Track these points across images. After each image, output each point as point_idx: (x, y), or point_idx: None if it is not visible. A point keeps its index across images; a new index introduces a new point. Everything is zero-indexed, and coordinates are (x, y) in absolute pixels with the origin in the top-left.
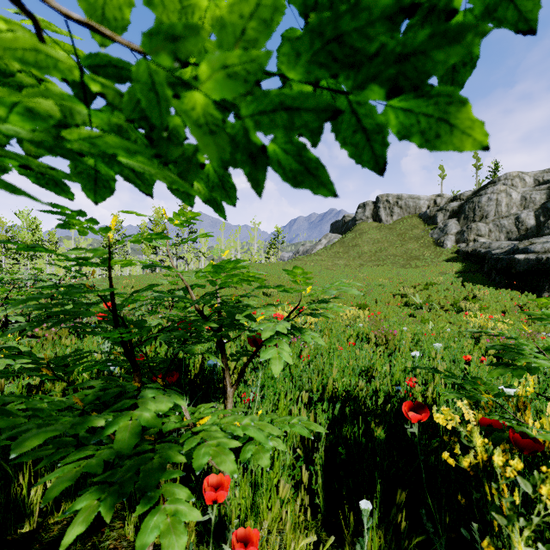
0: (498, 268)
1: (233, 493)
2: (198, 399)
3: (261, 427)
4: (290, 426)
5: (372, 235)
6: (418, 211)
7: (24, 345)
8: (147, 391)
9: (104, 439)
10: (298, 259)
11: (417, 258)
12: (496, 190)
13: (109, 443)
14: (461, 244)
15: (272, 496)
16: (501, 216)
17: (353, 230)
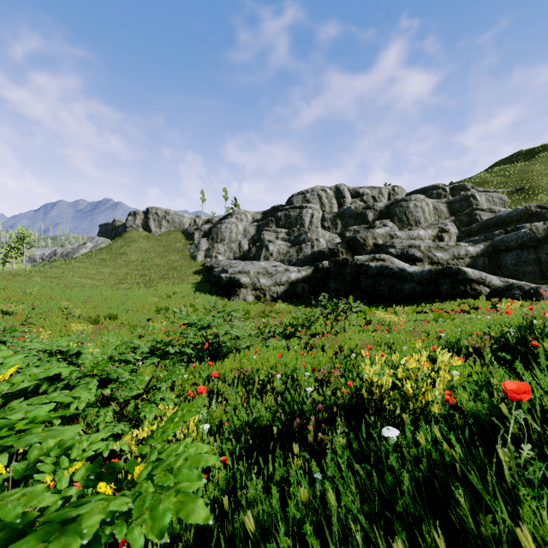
0: (214, 282)
1: None
2: None
3: None
4: None
5: (141, 244)
6: (182, 227)
7: None
8: None
9: None
10: (54, 267)
11: (175, 269)
12: (230, 221)
13: None
14: (208, 259)
15: None
16: (232, 241)
17: (123, 237)
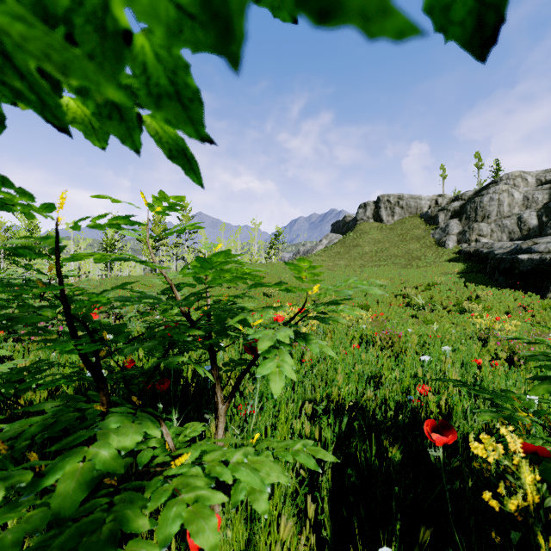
0: (501, 268)
1: (225, 531)
2: (190, 410)
3: (256, 466)
4: (293, 454)
5: (373, 235)
6: (419, 211)
7: (7, 349)
8: (110, 418)
9: (49, 485)
10: None
11: (418, 258)
12: (498, 190)
13: (55, 490)
14: (463, 244)
15: (272, 530)
16: (503, 216)
17: (354, 230)
